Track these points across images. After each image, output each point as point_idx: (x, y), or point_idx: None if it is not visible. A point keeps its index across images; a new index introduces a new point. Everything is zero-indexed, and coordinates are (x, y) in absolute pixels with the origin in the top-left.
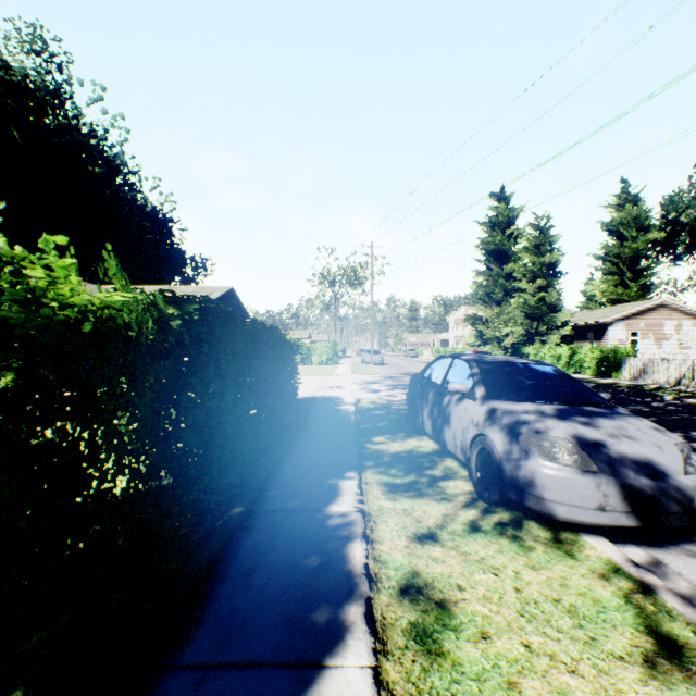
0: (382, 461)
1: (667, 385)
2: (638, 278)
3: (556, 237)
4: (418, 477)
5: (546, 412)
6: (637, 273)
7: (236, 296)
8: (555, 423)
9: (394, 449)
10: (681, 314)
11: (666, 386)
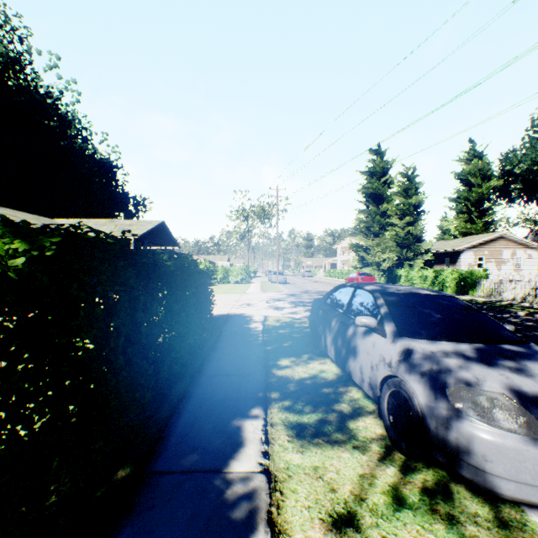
0: (288, 392)
1: (514, 301)
2: (482, 216)
3: (420, 184)
4: (325, 415)
5: (468, 355)
6: (482, 212)
7: (167, 228)
8: (484, 371)
9: (299, 375)
10: (515, 244)
11: (514, 303)
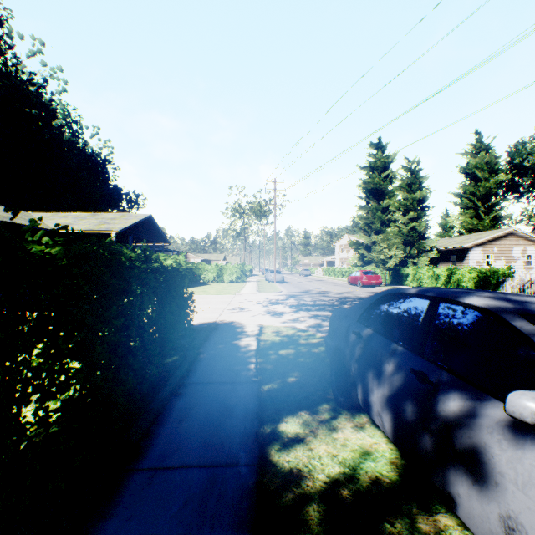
0: None
1: None
2: (489, 212)
3: (424, 178)
4: None
5: None
6: (489, 208)
7: (155, 222)
8: None
9: (323, 470)
10: (526, 241)
11: None
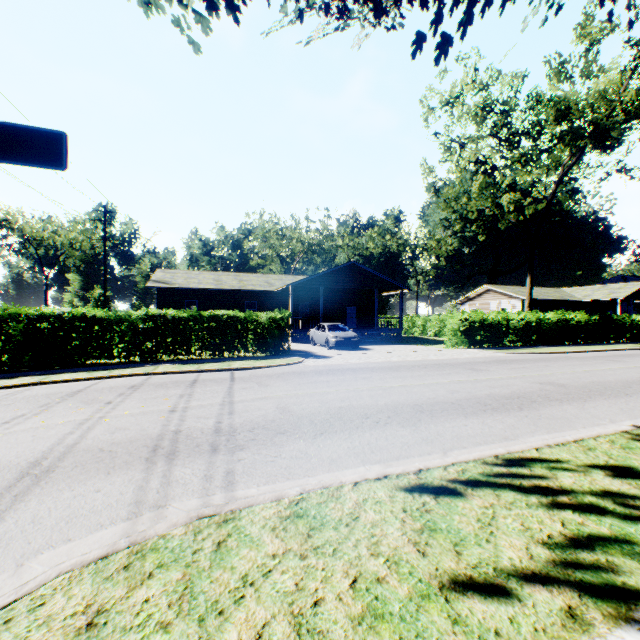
0: None
1: None
2: None
3: None
4: None
5: None
6: None
7: None
8: None
9: None
10: None
11: None
